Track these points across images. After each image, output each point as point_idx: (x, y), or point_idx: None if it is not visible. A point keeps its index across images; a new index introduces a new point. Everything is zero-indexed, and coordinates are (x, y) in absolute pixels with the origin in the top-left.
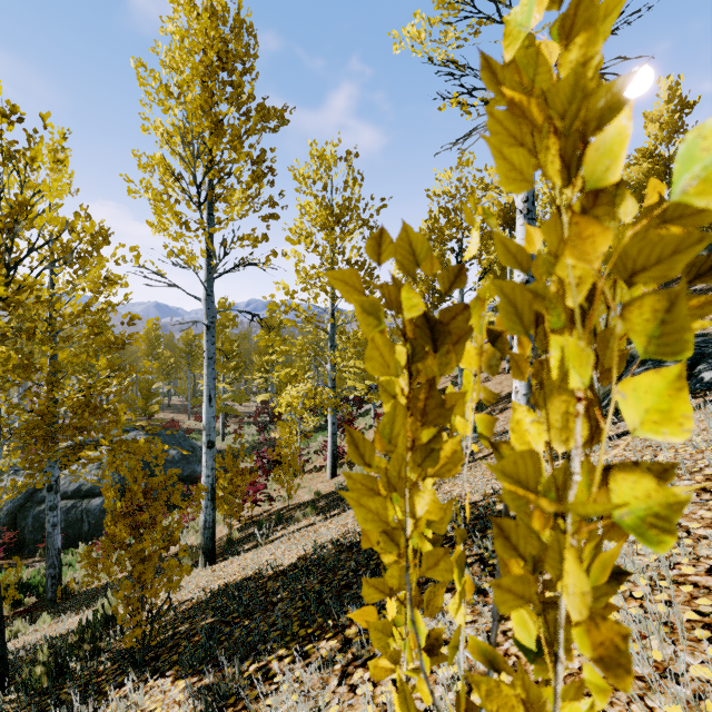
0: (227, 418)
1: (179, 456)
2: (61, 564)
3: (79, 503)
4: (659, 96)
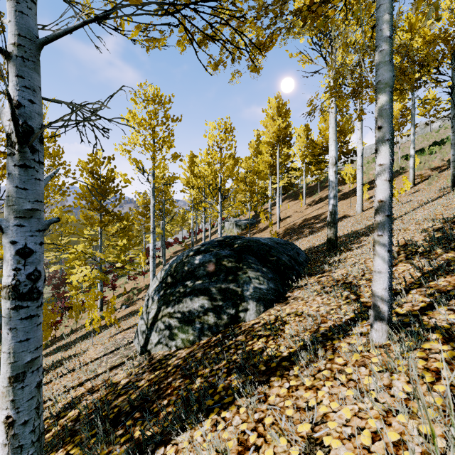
0: None
1: None
2: None
3: None
4: (255, 136)
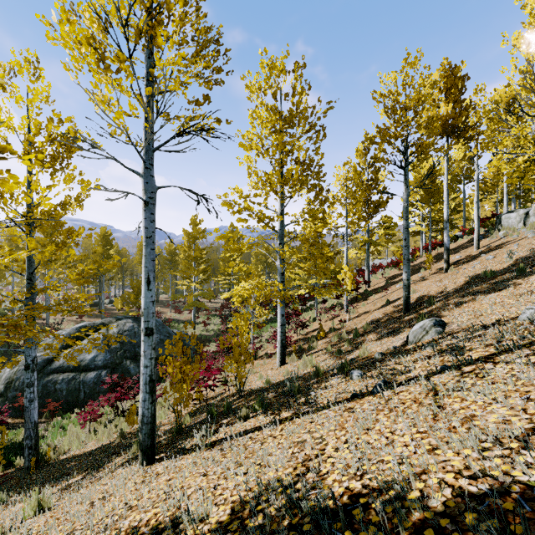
0: (199, 311)
1: (158, 340)
2: (38, 436)
3: (78, 375)
4: None
